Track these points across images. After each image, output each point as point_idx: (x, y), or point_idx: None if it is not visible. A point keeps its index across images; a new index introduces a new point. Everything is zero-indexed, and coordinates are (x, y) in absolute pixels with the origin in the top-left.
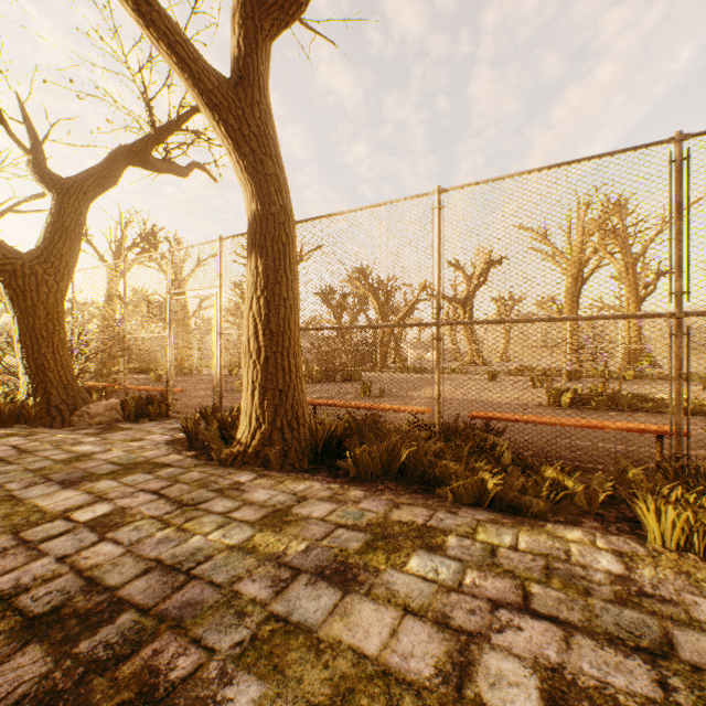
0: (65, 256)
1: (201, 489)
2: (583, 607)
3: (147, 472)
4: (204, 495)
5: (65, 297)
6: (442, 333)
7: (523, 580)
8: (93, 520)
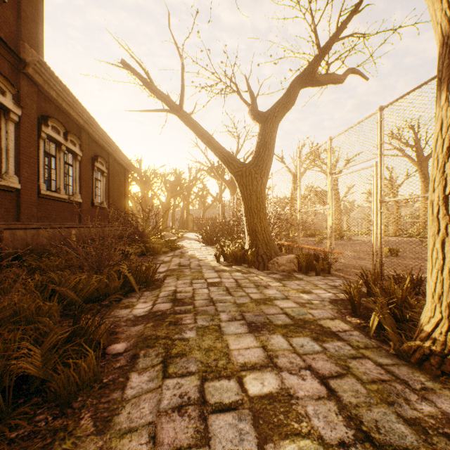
0: (265, 161)
1: (384, 404)
2: None
3: (313, 337)
4: (394, 427)
5: (265, 187)
6: None
7: None
8: (258, 398)
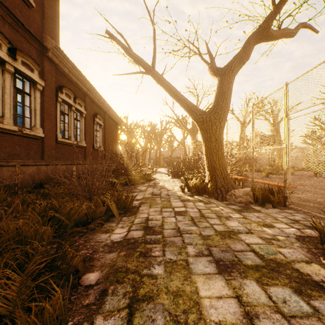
0: (223, 108)
1: None
2: None
3: (294, 288)
4: None
5: (223, 130)
6: None
7: None
8: None
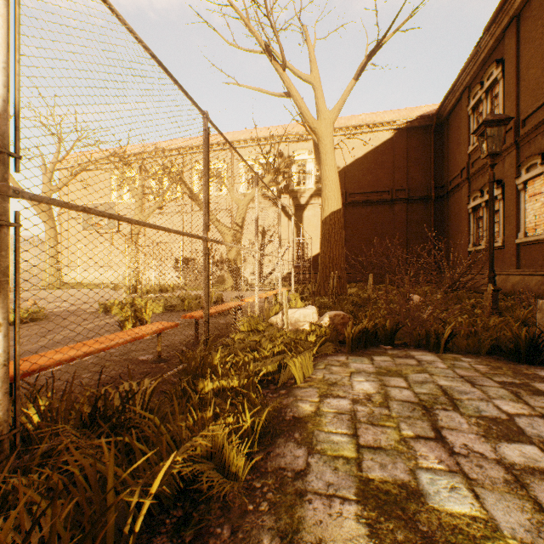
0: None
1: None
2: (406, 419)
3: None
4: None
5: None
6: (19, 213)
7: (404, 436)
8: None
